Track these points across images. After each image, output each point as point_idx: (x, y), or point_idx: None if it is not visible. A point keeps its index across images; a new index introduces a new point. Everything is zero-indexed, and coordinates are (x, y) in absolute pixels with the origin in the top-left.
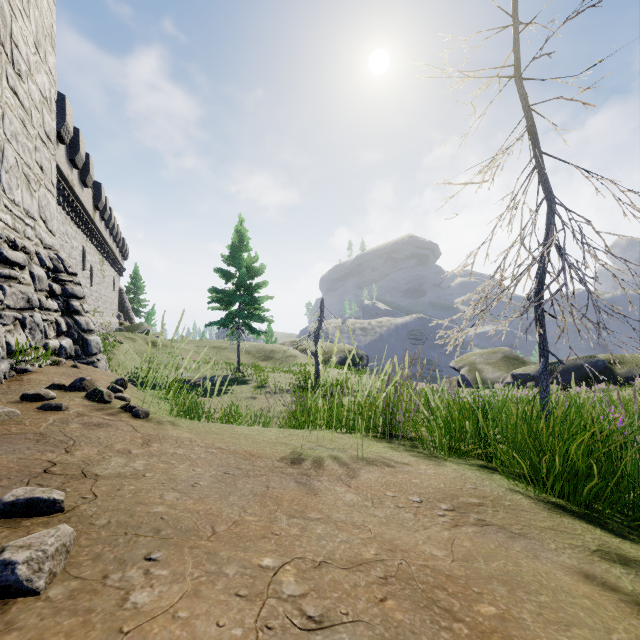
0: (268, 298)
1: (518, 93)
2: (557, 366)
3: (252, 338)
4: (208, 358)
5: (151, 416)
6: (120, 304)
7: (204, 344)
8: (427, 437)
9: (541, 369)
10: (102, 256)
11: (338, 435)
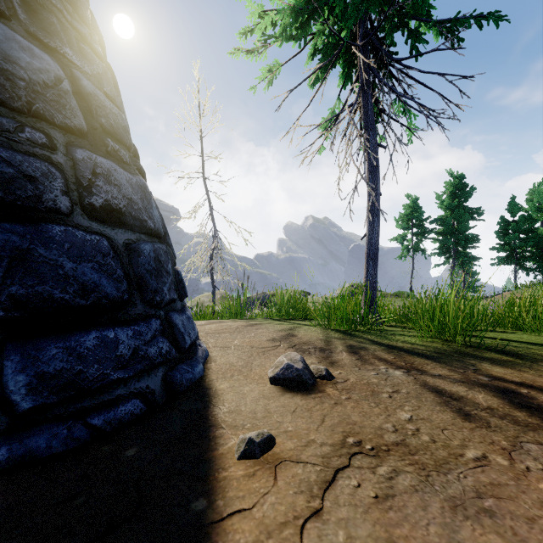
0: None
1: (204, 184)
2: (248, 300)
3: None
4: None
5: None
6: None
7: None
8: None
9: (212, 293)
10: None
11: None
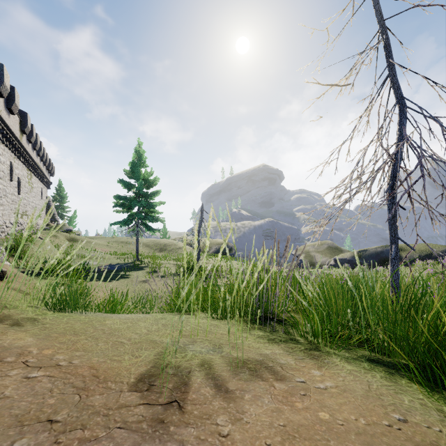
0: (161, 203)
1: (374, 9)
2: (364, 253)
3: (148, 234)
4: (116, 250)
5: (2, 313)
6: (47, 210)
7: (114, 240)
8: (309, 328)
9: (394, 254)
10: (30, 171)
11: (214, 322)
